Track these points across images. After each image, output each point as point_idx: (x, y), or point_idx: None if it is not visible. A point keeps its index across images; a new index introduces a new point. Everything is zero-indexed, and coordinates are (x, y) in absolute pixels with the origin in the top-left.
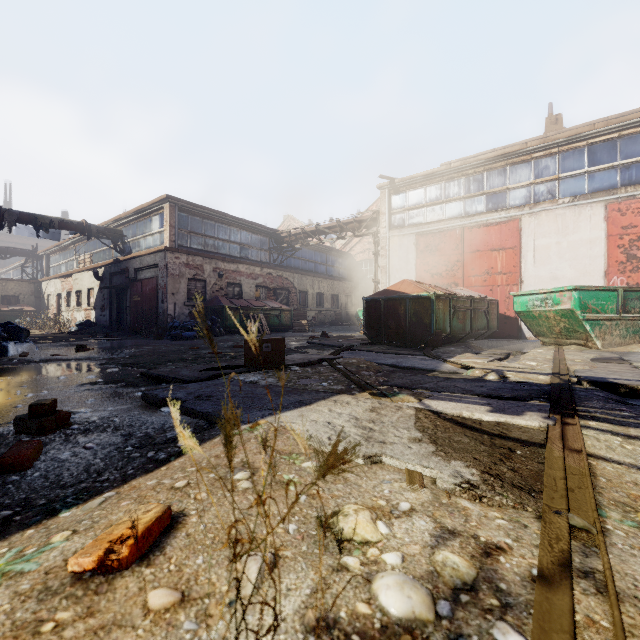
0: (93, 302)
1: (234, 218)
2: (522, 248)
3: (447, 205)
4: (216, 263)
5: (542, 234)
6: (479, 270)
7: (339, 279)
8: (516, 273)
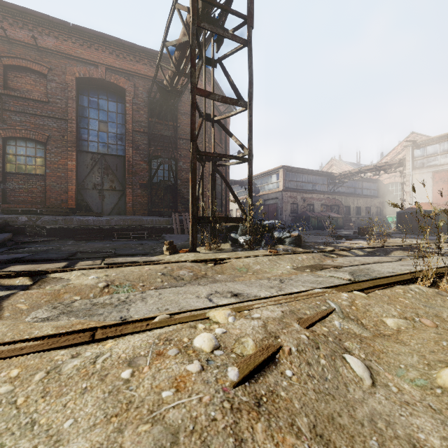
0: (239, 215)
1: (310, 170)
2: None
3: None
4: (302, 194)
5: None
6: None
7: (371, 197)
8: None
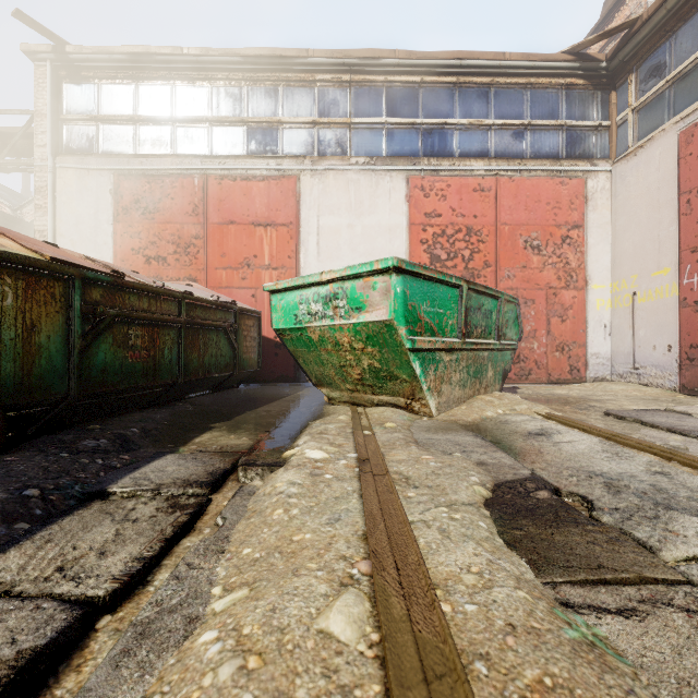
0: None
1: None
2: (301, 227)
3: (179, 128)
4: None
5: (329, 208)
6: (234, 258)
7: None
8: (293, 269)
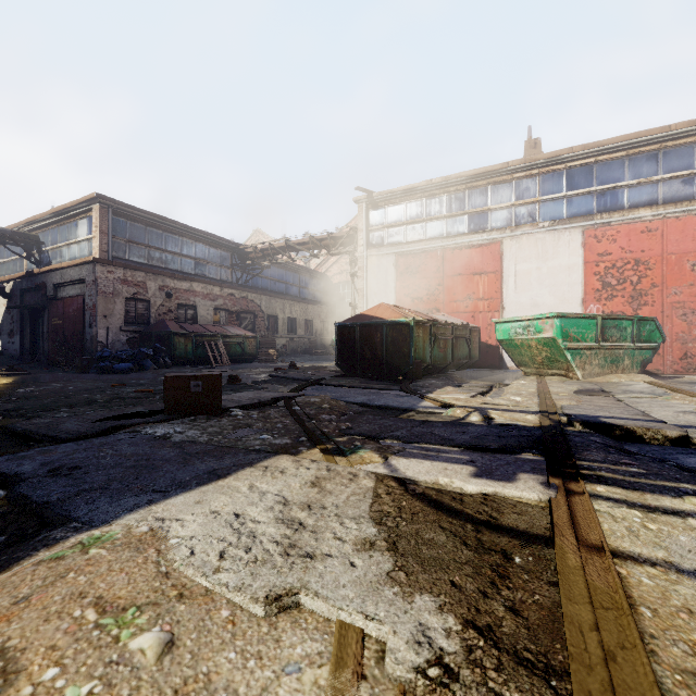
0: None
1: (187, 227)
2: (504, 273)
3: (428, 224)
4: (163, 280)
5: (523, 259)
6: (461, 295)
7: (314, 303)
8: (498, 299)
